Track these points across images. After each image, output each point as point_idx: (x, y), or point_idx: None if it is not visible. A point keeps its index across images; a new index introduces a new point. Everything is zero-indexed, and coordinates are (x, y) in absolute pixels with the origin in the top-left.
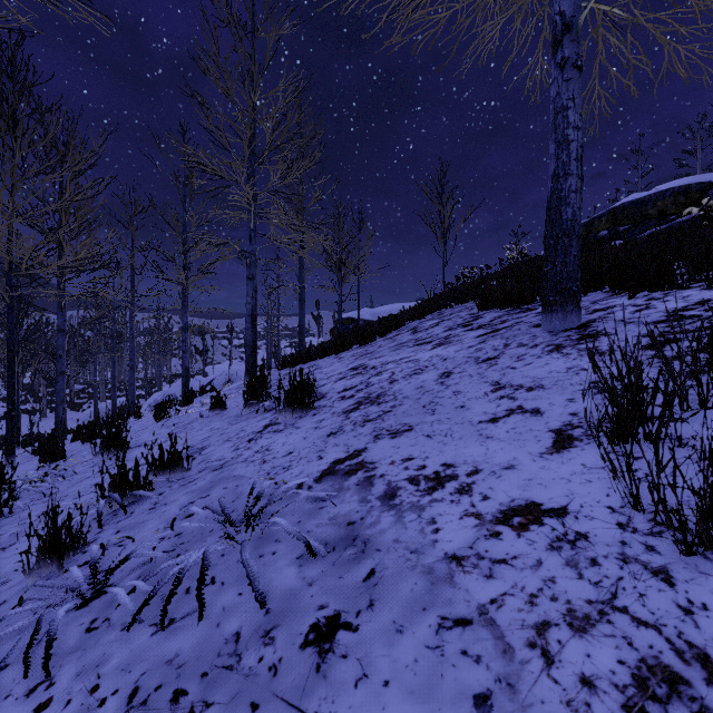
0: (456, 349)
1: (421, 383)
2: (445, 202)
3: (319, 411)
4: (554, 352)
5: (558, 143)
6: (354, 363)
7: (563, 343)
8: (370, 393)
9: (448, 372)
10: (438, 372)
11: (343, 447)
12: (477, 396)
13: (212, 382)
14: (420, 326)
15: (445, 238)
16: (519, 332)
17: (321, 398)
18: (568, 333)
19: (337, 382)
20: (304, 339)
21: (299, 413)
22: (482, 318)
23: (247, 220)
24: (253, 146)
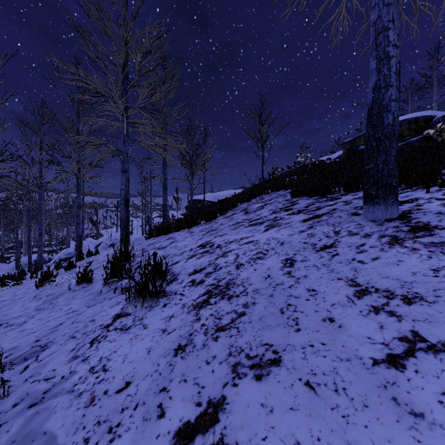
0: (288, 232)
1: (267, 272)
2: (263, 122)
3: (169, 300)
4: (396, 245)
5: (380, 58)
6: (203, 240)
7: (397, 235)
8: (219, 280)
9: (290, 259)
10: (280, 258)
11: (193, 387)
12: (340, 301)
13: (100, 245)
14: (249, 208)
15: (263, 147)
16: (342, 219)
17: (173, 280)
18: (394, 224)
19: (188, 260)
20: (167, 214)
21: (149, 302)
22: (298, 203)
23: (122, 127)
24: (125, 72)
